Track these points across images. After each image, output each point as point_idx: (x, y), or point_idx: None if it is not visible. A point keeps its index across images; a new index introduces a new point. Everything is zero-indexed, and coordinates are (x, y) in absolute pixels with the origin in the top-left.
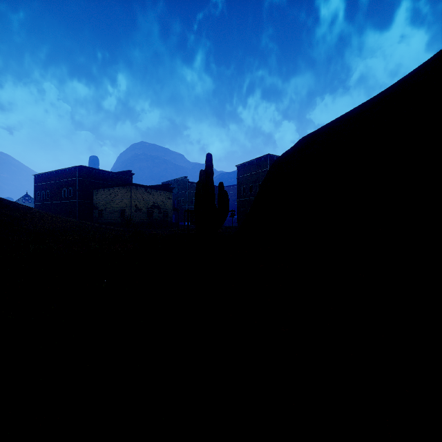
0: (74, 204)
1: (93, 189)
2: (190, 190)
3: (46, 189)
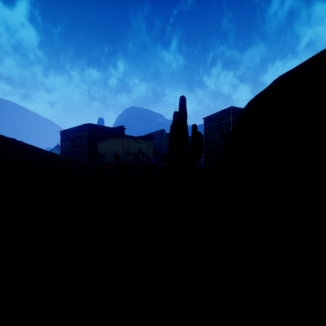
0: (84, 151)
1: (97, 140)
2: (166, 140)
3: (67, 141)
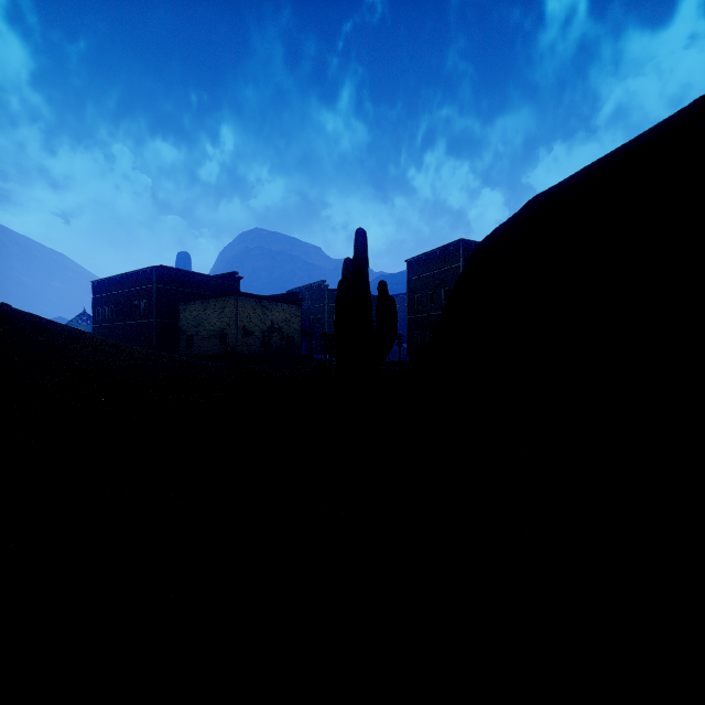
0: (150, 326)
1: (179, 302)
2: (330, 303)
3: (110, 303)
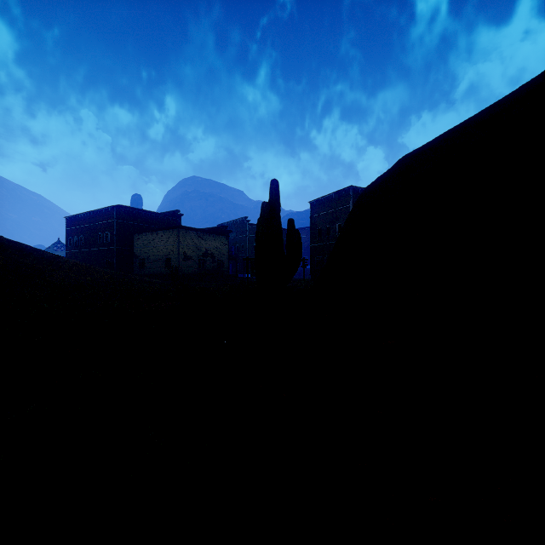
0: (111, 252)
1: (133, 233)
2: (251, 234)
3: (79, 234)
